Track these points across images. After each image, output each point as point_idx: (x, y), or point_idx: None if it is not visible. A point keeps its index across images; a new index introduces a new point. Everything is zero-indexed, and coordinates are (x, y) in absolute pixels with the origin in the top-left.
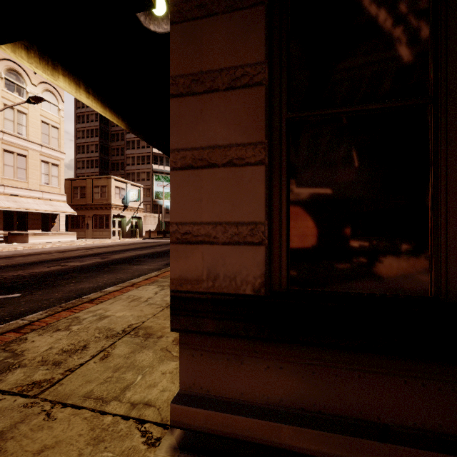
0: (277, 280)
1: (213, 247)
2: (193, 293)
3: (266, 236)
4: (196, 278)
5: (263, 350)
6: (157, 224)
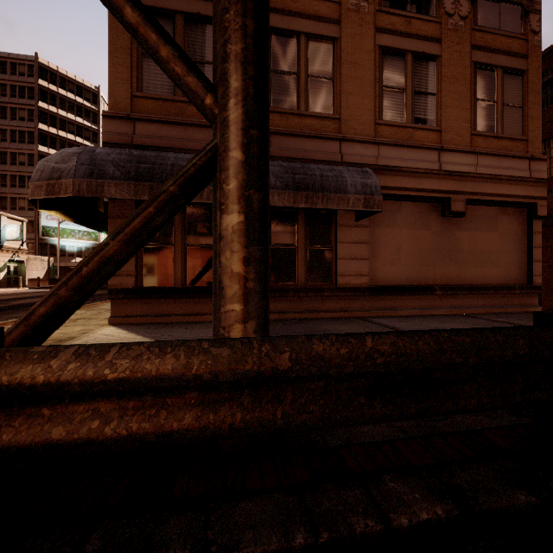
0: (139, 285)
1: (121, 277)
2: (115, 289)
3: (136, 274)
4: (116, 285)
5: (135, 302)
6: (46, 270)
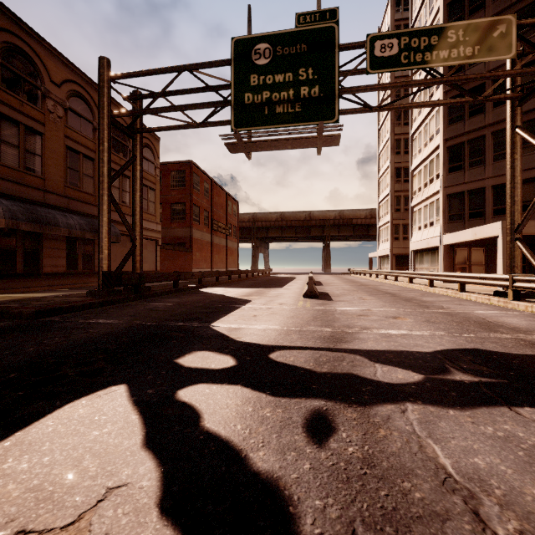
0: None
1: None
2: None
3: None
4: None
5: None
6: None
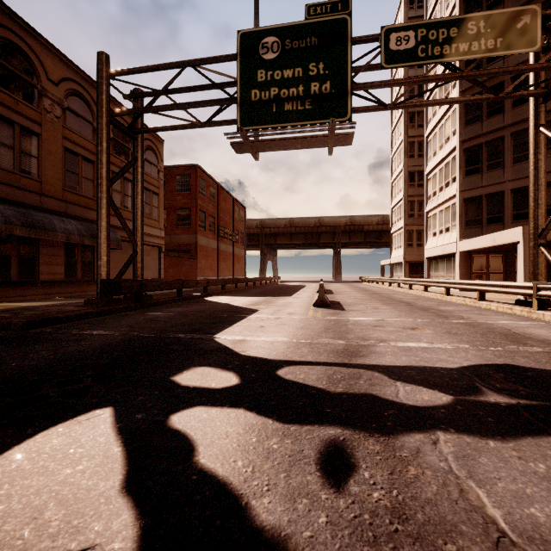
0: None
1: None
2: None
3: None
4: None
5: None
6: None
